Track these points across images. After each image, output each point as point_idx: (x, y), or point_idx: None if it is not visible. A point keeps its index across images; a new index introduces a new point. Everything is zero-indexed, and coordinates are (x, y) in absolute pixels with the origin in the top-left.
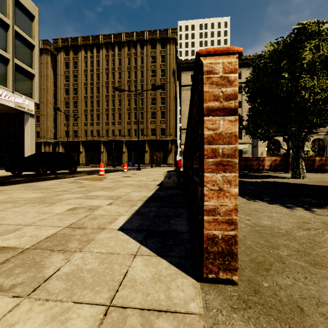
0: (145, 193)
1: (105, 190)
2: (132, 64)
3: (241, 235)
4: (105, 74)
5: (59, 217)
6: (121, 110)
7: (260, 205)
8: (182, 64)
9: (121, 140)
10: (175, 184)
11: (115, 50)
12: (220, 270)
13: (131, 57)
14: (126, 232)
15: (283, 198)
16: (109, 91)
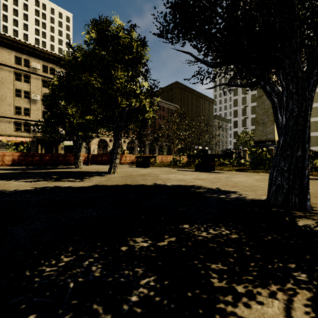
0: None
1: None
2: None
3: None
4: None
5: None
6: None
7: None
8: (0, 38)
9: None
10: None
11: None
12: None
13: None
14: None
15: (21, 178)
16: None
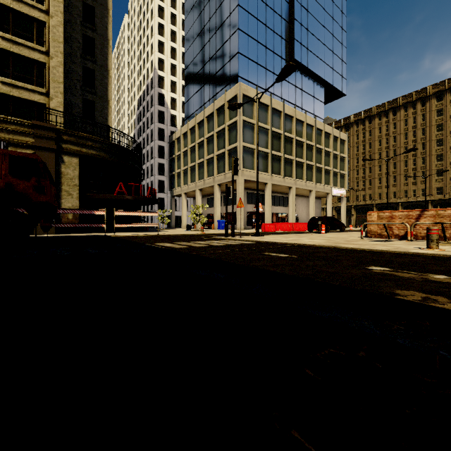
0: None
1: None
2: (410, 124)
3: None
4: (378, 141)
5: None
6: (396, 173)
7: None
8: None
9: (396, 202)
10: None
11: (389, 117)
12: None
13: (409, 118)
14: None
15: None
16: (382, 157)
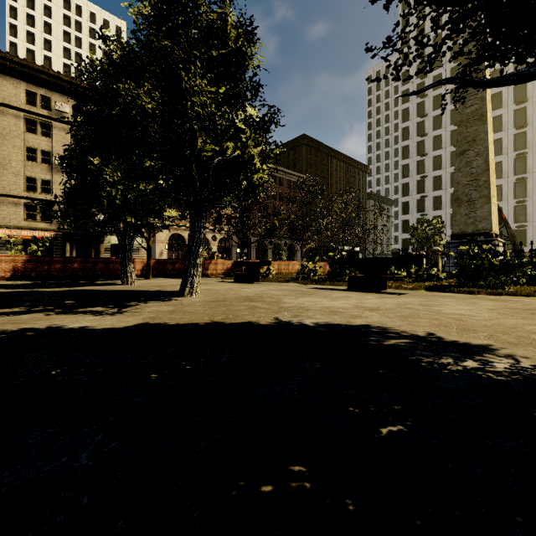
0: None
1: None
2: None
3: None
4: None
5: None
6: None
7: None
8: (0, 59)
9: None
10: None
11: None
12: None
13: None
14: None
15: None
16: None
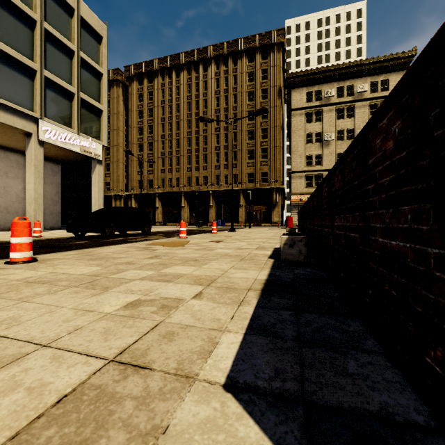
0: (255, 273)
1: (188, 265)
2: (222, 86)
3: None
4: (187, 104)
5: (106, 326)
6: (207, 150)
7: None
8: (292, 79)
9: (207, 191)
10: (301, 256)
11: (199, 71)
12: None
13: (221, 77)
14: (248, 403)
15: None
16: (192, 126)
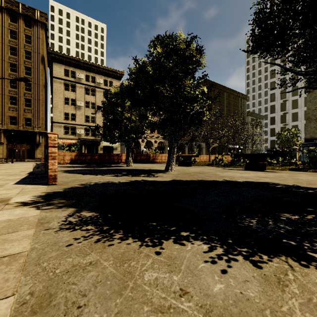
0: (19, 177)
1: None
2: None
3: (67, 181)
4: None
5: None
6: None
7: (86, 176)
8: (54, 55)
9: None
10: (42, 171)
11: None
12: (53, 182)
13: None
14: (18, 184)
15: (101, 173)
16: None
